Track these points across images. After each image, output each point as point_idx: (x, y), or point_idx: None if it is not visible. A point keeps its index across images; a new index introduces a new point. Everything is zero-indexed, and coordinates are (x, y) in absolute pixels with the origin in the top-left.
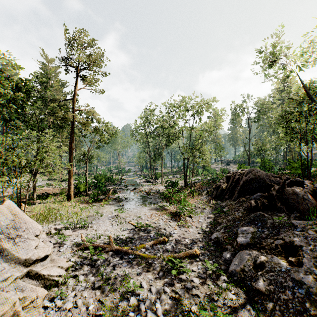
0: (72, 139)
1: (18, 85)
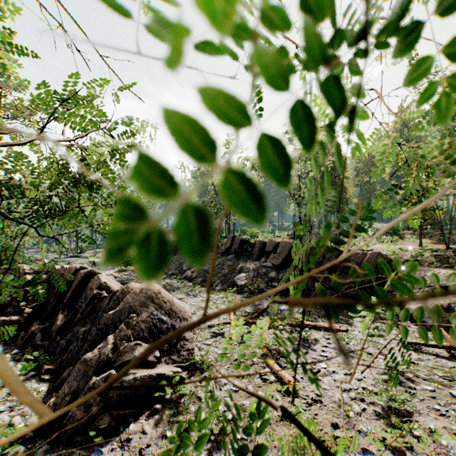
0: None
1: None
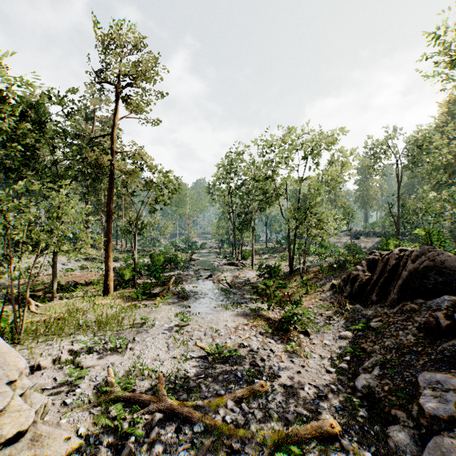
0: (111, 198)
1: (25, 112)
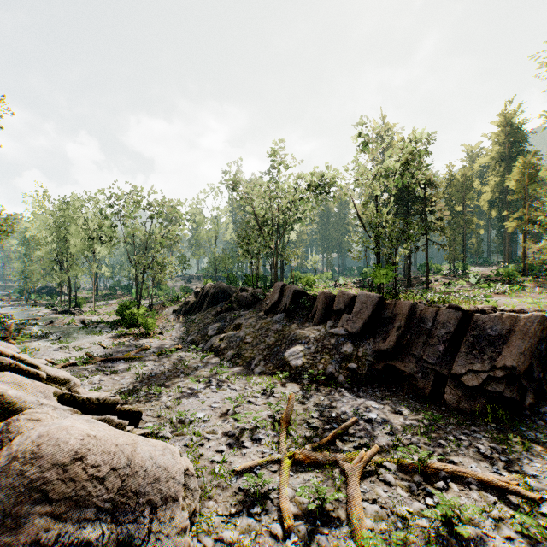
0: None
1: None
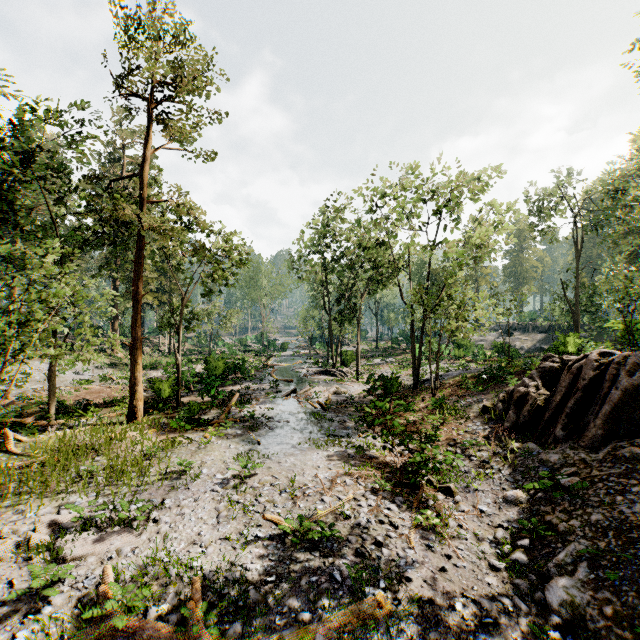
0: (140, 272)
1: None
